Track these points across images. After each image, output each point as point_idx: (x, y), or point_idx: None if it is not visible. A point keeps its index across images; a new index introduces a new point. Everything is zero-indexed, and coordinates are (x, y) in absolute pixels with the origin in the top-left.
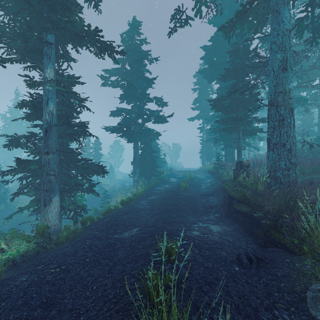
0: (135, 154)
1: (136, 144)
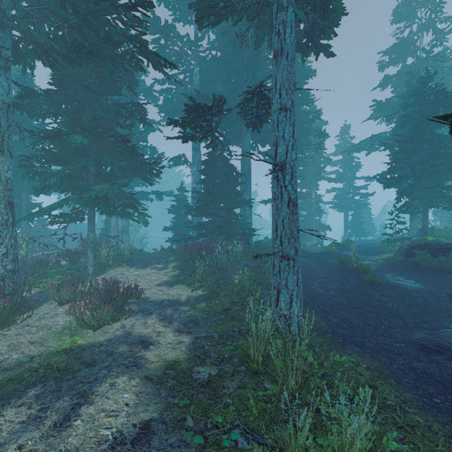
0: (345, 220)
1: (346, 213)
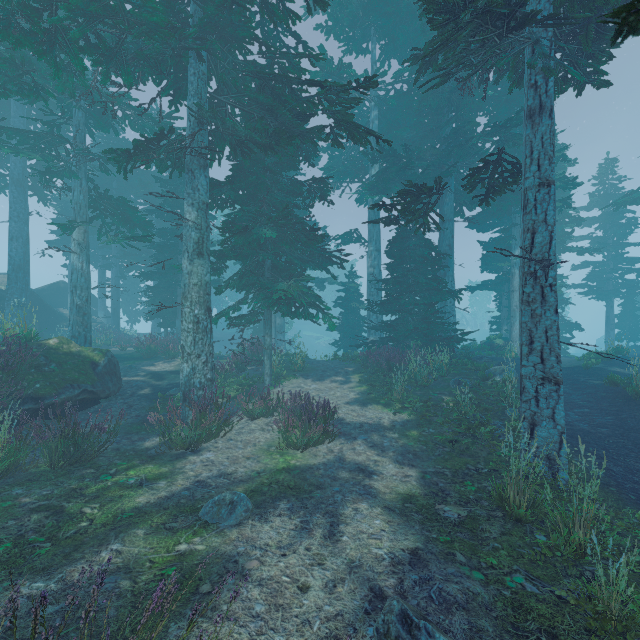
0: (608, 313)
1: (609, 301)
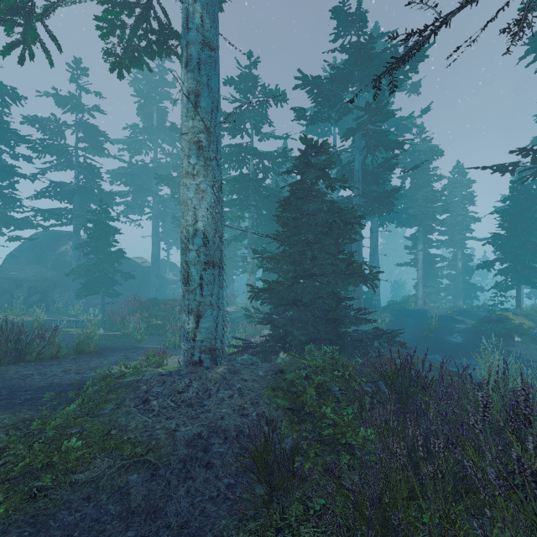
0: None
1: None
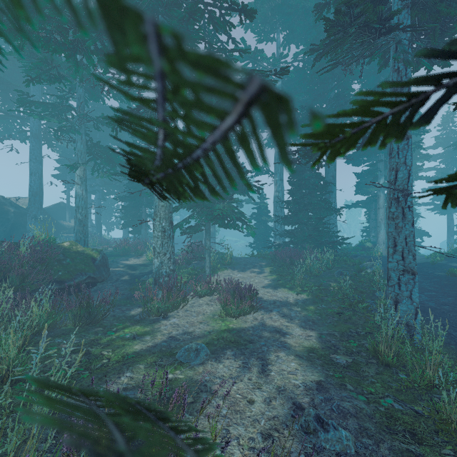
0: (449, 224)
1: (450, 215)
